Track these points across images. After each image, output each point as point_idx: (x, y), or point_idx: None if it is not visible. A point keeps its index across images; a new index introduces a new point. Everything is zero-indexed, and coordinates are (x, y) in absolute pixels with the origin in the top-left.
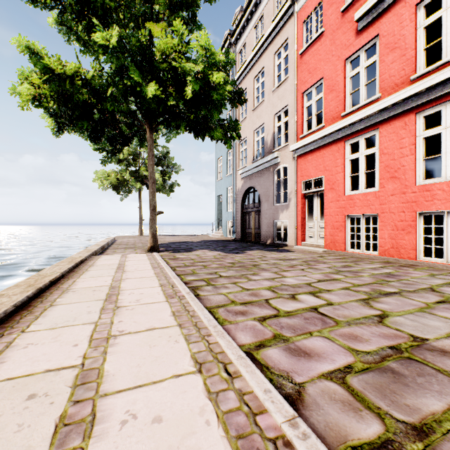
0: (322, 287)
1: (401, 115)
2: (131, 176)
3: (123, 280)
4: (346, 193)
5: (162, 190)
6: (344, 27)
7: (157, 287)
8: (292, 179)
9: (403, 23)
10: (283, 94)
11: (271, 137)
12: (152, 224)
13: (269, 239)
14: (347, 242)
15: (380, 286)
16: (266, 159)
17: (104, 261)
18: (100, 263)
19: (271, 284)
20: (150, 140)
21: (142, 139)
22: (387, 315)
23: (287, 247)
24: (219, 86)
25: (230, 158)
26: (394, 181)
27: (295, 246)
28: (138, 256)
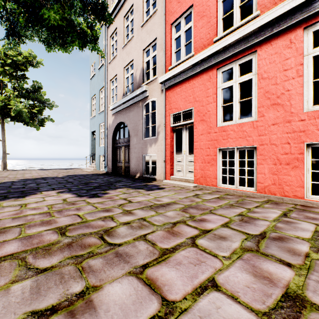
0: None
1: (286, 32)
2: None
3: None
4: (218, 125)
5: (29, 123)
6: None
7: None
8: (161, 112)
9: None
10: (151, 28)
11: (139, 72)
12: None
13: (138, 173)
14: (219, 177)
15: None
16: (135, 93)
17: None
18: None
19: None
20: None
21: None
22: None
23: (156, 181)
24: None
25: (103, 96)
26: (276, 109)
27: (164, 181)
28: None
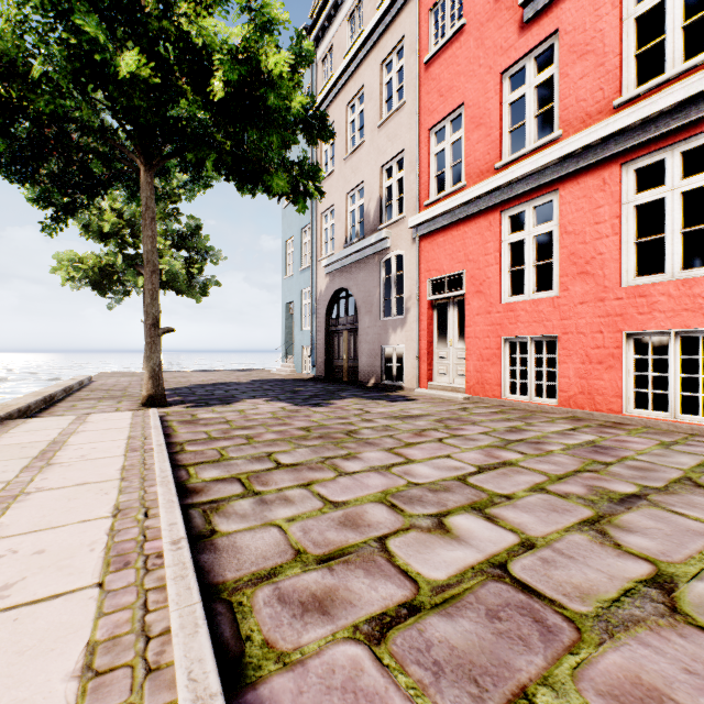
0: (491, 487)
1: (598, 167)
2: (127, 264)
3: (23, 496)
4: (502, 300)
5: (186, 291)
6: (499, 18)
7: (100, 522)
8: (412, 276)
9: (601, 10)
10: (395, 132)
11: (375, 204)
12: (151, 353)
13: (373, 377)
14: (505, 384)
15: (599, 478)
16: (368, 241)
17: (20, 436)
18: (6, 440)
19: (387, 484)
20: (147, 190)
21: (133, 188)
22: (672, 577)
23: (404, 390)
24: (281, 81)
25: (308, 240)
26: (584, 280)
27: (417, 389)
28: (112, 420)
